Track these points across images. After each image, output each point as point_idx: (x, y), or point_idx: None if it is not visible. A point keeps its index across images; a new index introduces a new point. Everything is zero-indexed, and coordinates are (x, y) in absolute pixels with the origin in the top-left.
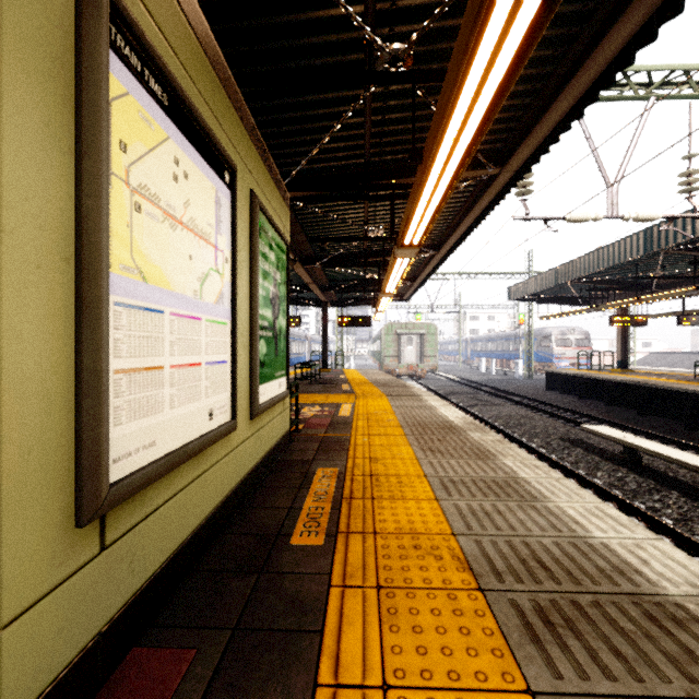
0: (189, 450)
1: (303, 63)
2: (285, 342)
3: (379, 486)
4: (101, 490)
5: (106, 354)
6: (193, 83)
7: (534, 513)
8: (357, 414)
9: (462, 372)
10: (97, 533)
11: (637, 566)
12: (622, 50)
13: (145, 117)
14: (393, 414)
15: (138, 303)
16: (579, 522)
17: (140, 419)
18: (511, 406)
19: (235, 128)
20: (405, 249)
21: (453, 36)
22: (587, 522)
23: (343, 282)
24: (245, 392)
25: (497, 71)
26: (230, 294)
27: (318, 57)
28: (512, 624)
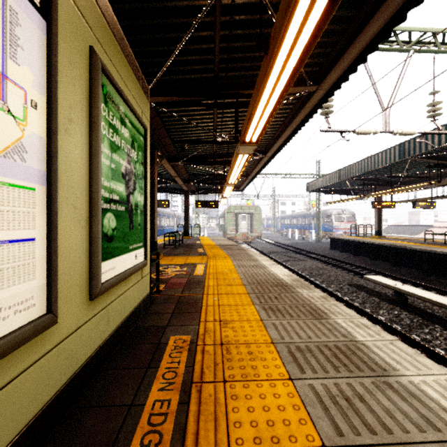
0: None
1: None
2: (143, 216)
3: (230, 360)
4: None
5: None
6: None
7: (396, 397)
8: (209, 273)
9: (276, 238)
10: None
11: None
12: None
13: None
14: (236, 273)
15: None
16: None
17: None
18: (311, 261)
19: None
20: (246, 146)
21: None
22: None
23: (199, 177)
24: (80, 271)
25: None
26: (45, 152)
27: None
28: None
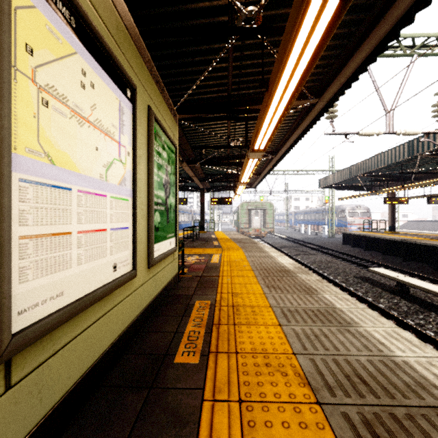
0: (94, 296)
1: (186, 23)
2: (174, 214)
3: (239, 314)
4: (1, 341)
5: (8, 222)
6: (100, 17)
7: (350, 336)
8: (223, 261)
9: (289, 233)
10: (2, 376)
11: (433, 381)
12: (405, 14)
13: (53, 31)
14: (247, 261)
15: (45, 180)
16: (383, 343)
17: (47, 276)
18: (321, 255)
19: (136, 59)
20: (255, 152)
21: (289, 4)
22: (389, 343)
23: (214, 176)
24: (143, 249)
25: (326, 15)
26: (132, 178)
27: (196, 18)
28: (347, 436)
